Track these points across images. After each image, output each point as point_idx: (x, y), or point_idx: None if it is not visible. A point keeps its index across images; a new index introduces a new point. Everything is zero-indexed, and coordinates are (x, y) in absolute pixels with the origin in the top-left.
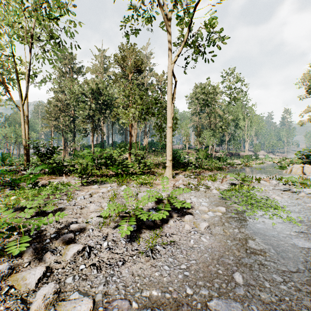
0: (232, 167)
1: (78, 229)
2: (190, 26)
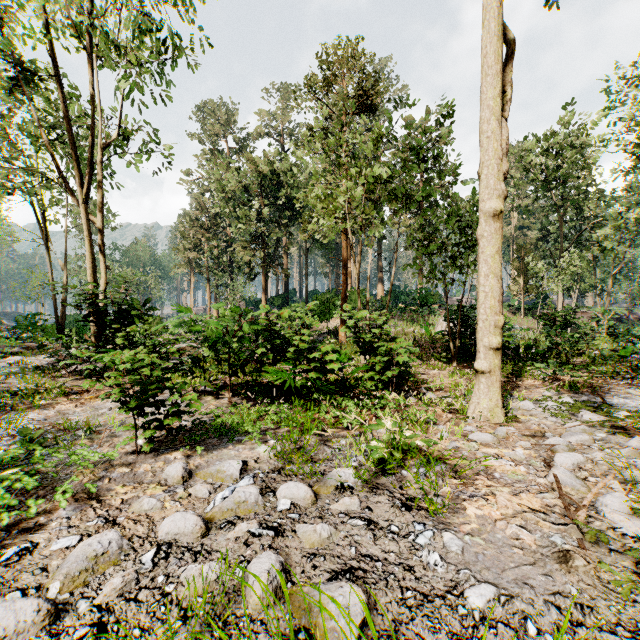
0: None
1: None
2: None
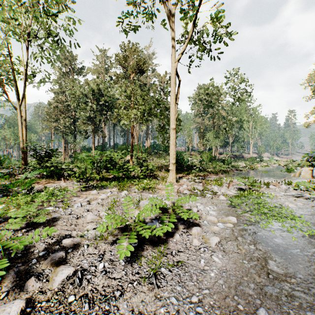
0: (237, 170)
1: (72, 245)
2: (195, 22)
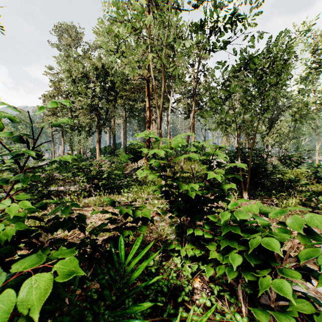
0: None
1: None
2: None
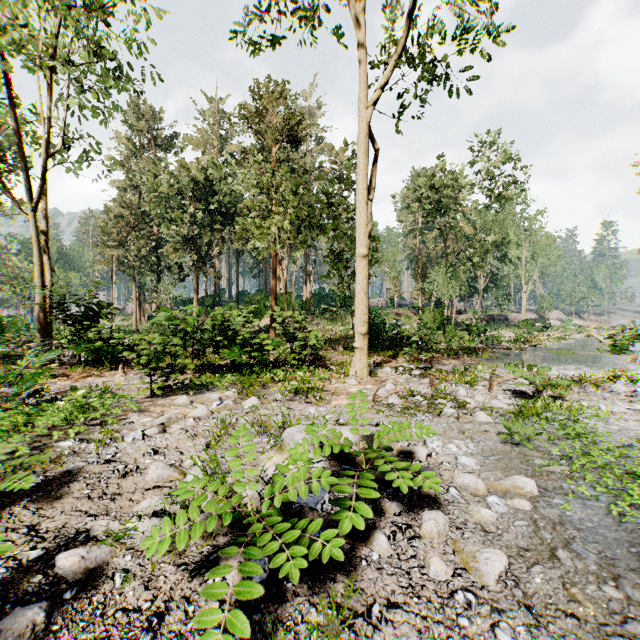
0: (501, 349)
1: (79, 574)
2: (412, 13)
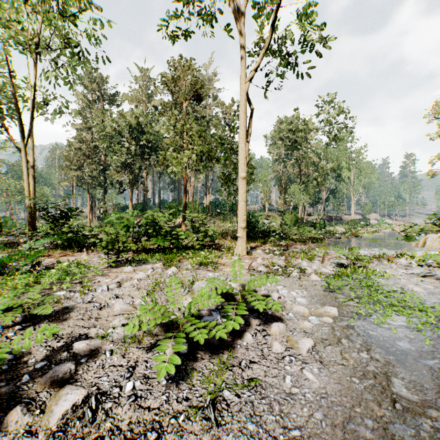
0: (334, 238)
1: (87, 352)
2: (274, 24)
